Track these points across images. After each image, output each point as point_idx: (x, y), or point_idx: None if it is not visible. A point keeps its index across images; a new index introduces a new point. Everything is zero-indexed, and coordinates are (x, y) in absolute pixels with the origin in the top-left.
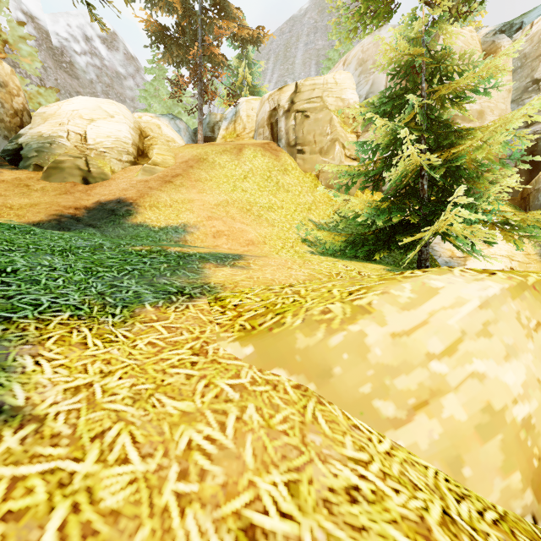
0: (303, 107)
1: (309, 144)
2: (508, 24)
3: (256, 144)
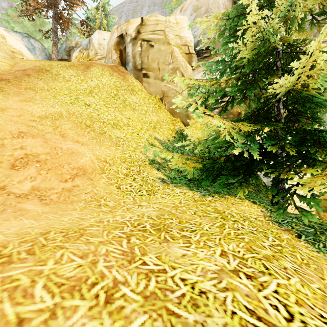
0: (148, 37)
1: (154, 71)
2: None
3: (105, 65)
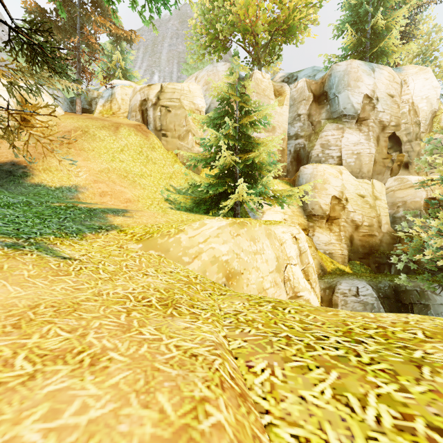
0: (167, 104)
1: (171, 131)
2: (291, 75)
3: (130, 125)
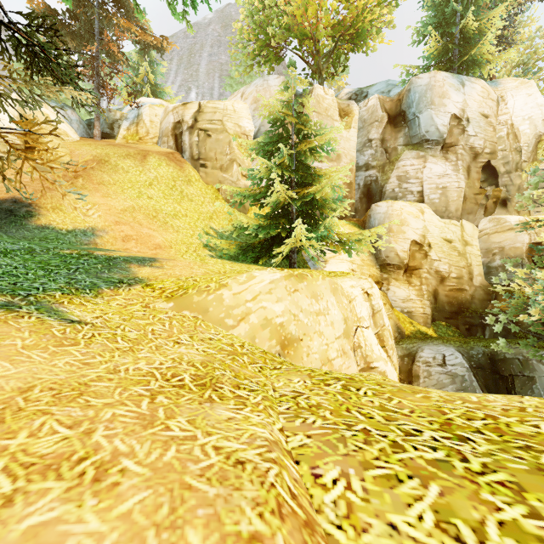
0: (206, 127)
1: (211, 160)
2: (360, 90)
3: (161, 153)
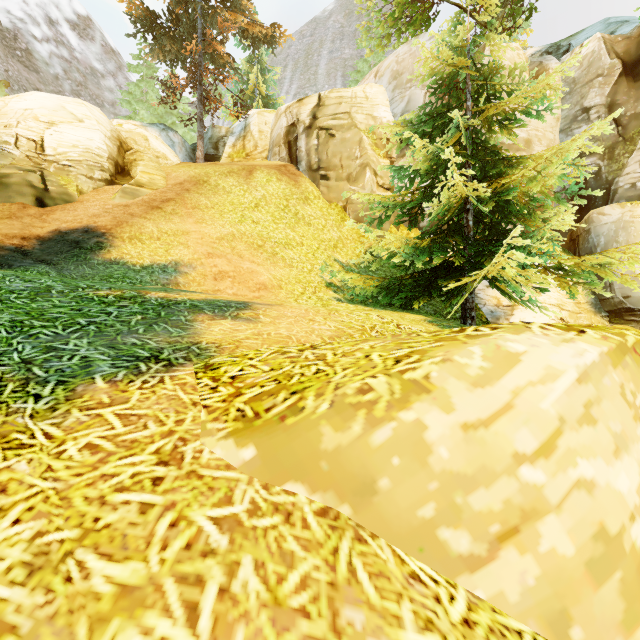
0: (328, 124)
1: (335, 169)
2: (555, 46)
3: (270, 166)
